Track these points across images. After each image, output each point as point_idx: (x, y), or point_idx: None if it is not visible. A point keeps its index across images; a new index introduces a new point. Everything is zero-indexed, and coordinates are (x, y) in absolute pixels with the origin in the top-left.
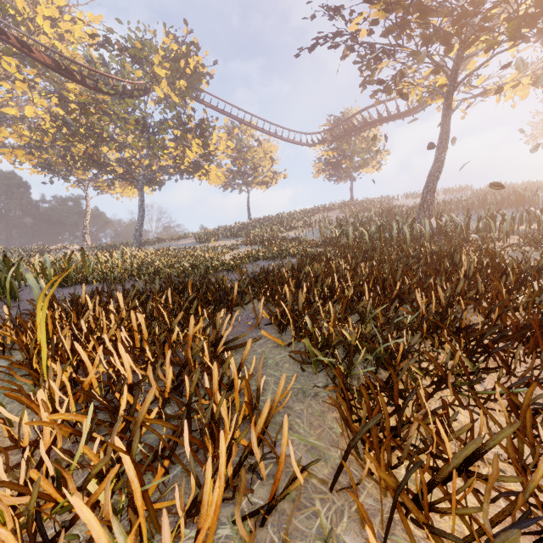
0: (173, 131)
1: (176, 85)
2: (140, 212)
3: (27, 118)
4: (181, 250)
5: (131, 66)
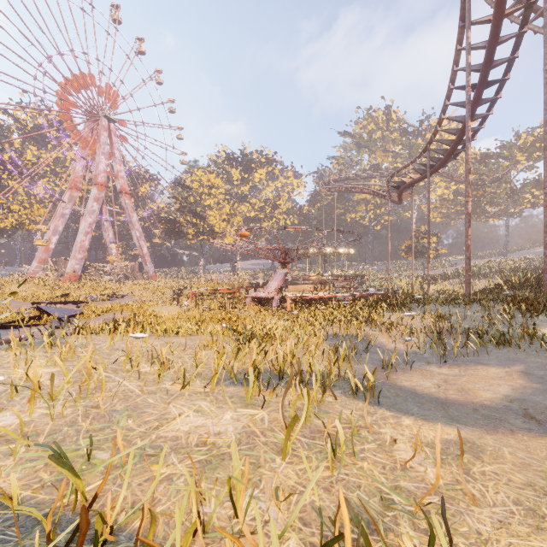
0: (530, 190)
1: (532, 155)
2: (506, 236)
3: (440, 197)
4: (535, 258)
5: (501, 163)
